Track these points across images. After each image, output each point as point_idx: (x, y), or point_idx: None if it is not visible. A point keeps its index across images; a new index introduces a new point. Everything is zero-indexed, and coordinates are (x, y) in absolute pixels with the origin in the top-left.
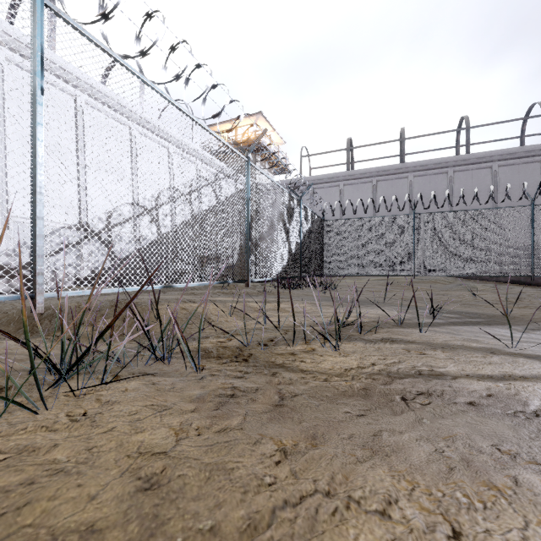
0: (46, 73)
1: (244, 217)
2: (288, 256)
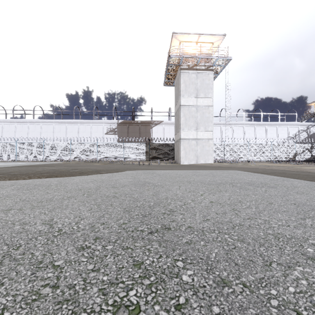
0: (261, 125)
1: (294, 151)
2: (311, 156)
